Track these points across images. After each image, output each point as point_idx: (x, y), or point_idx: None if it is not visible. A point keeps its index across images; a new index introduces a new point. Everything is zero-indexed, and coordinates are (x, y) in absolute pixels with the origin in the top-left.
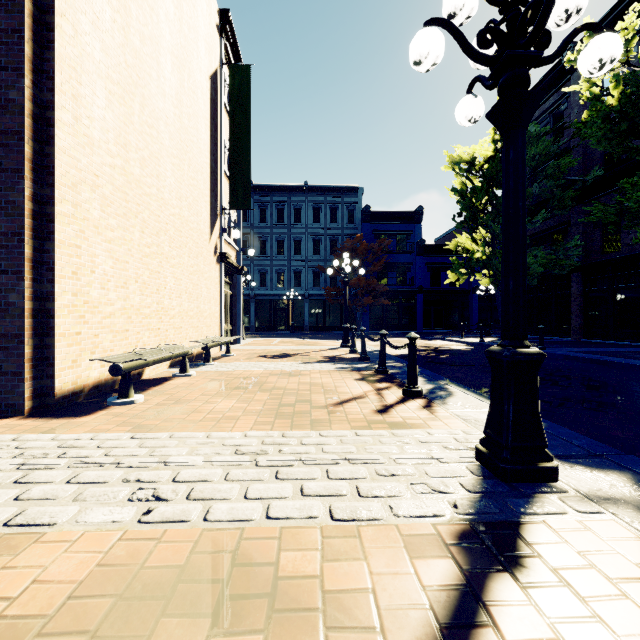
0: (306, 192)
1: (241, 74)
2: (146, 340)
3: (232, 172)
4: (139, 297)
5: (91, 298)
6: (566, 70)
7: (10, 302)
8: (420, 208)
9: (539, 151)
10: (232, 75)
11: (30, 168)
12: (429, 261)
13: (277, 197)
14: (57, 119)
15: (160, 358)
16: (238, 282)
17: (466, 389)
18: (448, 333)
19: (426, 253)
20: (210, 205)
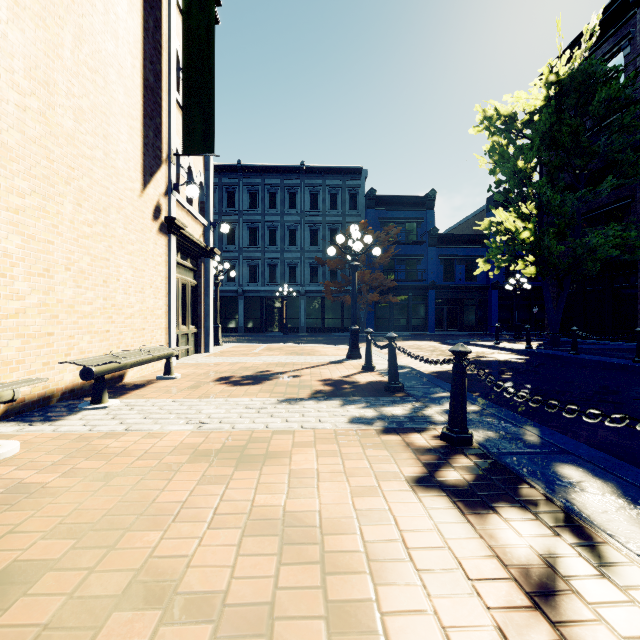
0: (302, 174)
1: None
2: None
3: (186, 99)
4: None
5: None
6: (630, 2)
7: None
8: (432, 192)
9: (612, 93)
10: None
11: None
12: (442, 253)
13: (269, 180)
14: None
15: None
16: (206, 269)
17: None
18: (465, 335)
19: (439, 244)
20: (143, 138)
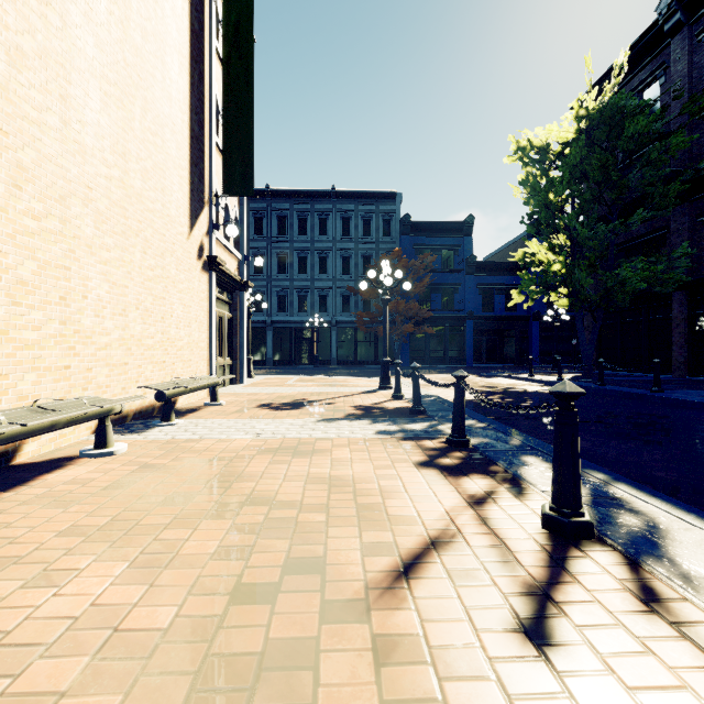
0: (333, 199)
1: (239, 6)
2: (28, 389)
3: (226, 144)
4: (5, 308)
5: None
6: (665, 32)
7: None
8: (470, 218)
9: (640, 129)
10: (226, 7)
11: None
12: (481, 282)
13: (299, 205)
14: None
15: (10, 432)
16: (241, 301)
17: (672, 504)
18: (504, 368)
19: (477, 272)
20: (190, 184)
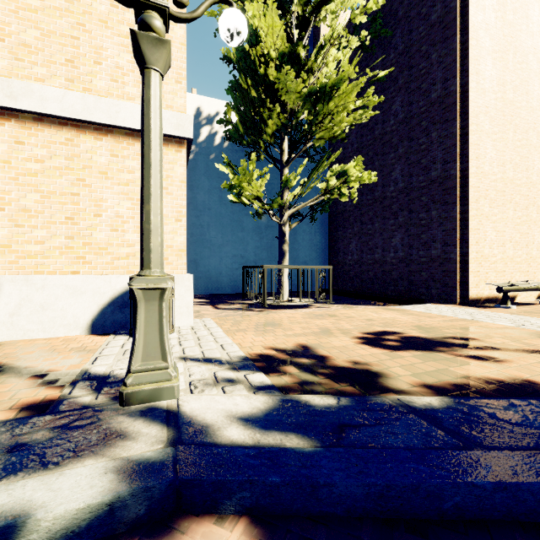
0: None
1: None
2: (517, 278)
3: None
4: (512, 251)
5: (484, 254)
6: None
7: (451, 257)
8: None
9: None
10: None
11: (458, 200)
12: None
13: None
14: (469, 174)
15: (527, 288)
16: None
17: None
18: None
19: None
20: None
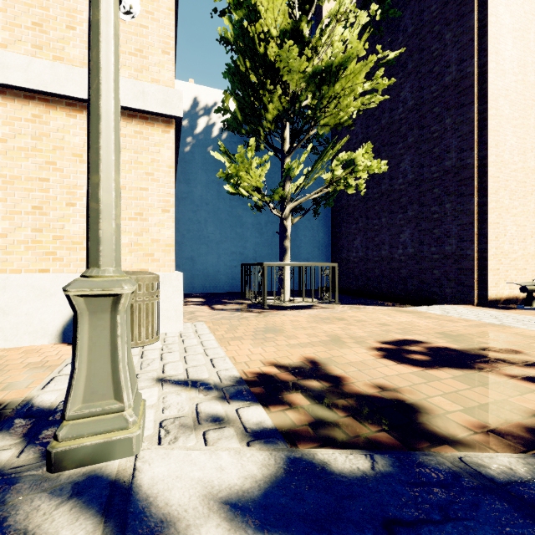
0: None
1: None
2: None
3: None
4: (533, 247)
5: (504, 250)
6: None
7: (467, 254)
8: None
9: None
10: None
11: (476, 191)
12: None
13: None
14: (488, 162)
15: None
16: None
17: None
18: None
19: None
20: None
